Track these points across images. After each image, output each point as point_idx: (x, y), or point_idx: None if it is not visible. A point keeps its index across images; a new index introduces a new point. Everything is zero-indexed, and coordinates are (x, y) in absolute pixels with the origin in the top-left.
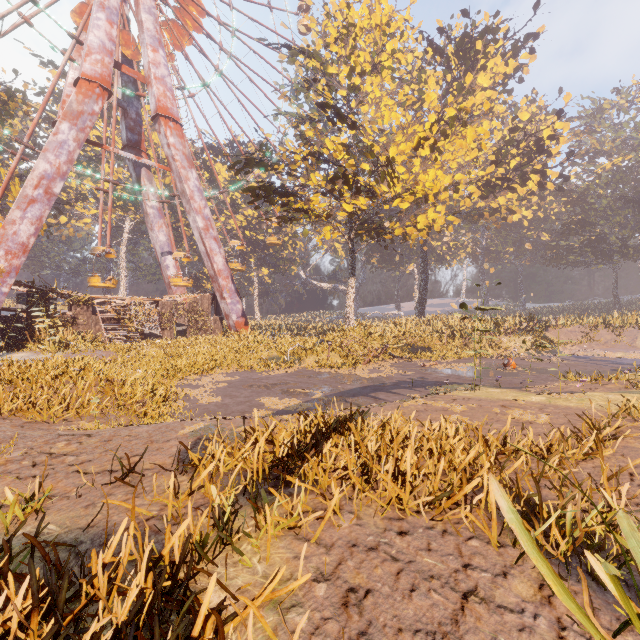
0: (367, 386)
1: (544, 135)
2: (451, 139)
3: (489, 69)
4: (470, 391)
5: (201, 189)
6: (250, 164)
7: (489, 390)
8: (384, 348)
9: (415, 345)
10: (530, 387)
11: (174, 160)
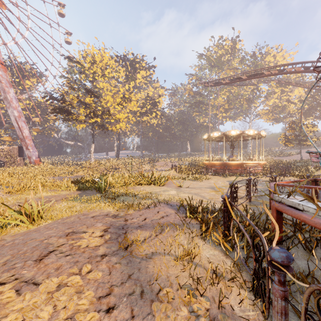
0: None
1: (156, 100)
2: (127, 102)
3: (141, 73)
4: None
5: (16, 97)
6: (52, 98)
7: None
8: (106, 168)
9: (116, 168)
10: None
11: (1, 82)
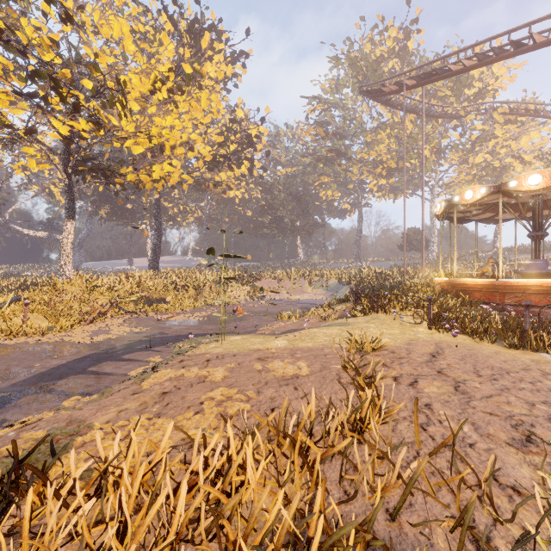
0: (86, 356)
1: (253, 133)
2: (187, 98)
3: (215, 63)
4: (217, 343)
5: None
6: None
7: (232, 338)
8: (114, 303)
9: (150, 298)
10: (261, 329)
11: None
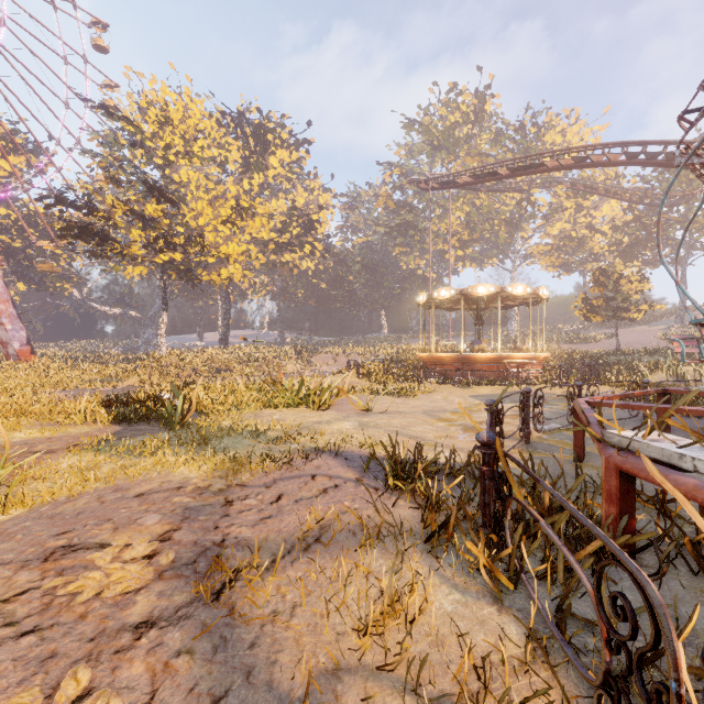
0: None
1: (314, 218)
2: (246, 219)
3: (278, 155)
4: None
5: None
6: (62, 202)
7: None
8: (196, 370)
9: (220, 368)
10: None
11: None
